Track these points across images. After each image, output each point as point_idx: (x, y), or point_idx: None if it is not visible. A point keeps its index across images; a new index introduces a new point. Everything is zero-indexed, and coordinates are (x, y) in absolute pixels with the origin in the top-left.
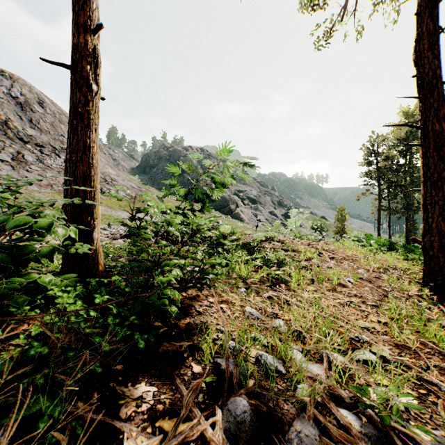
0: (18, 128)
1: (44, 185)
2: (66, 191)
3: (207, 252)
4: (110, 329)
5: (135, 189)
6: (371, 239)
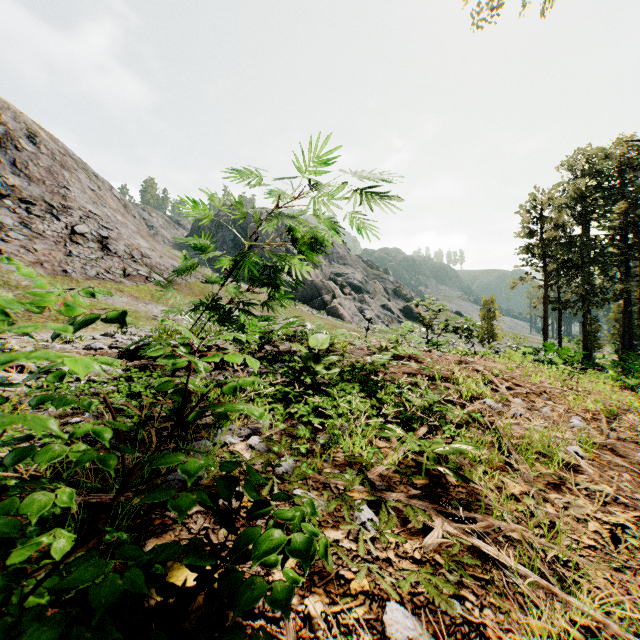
0: None
1: (30, 262)
2: None
3: (281, 389)
4: None
5: None
6: (552, 350)
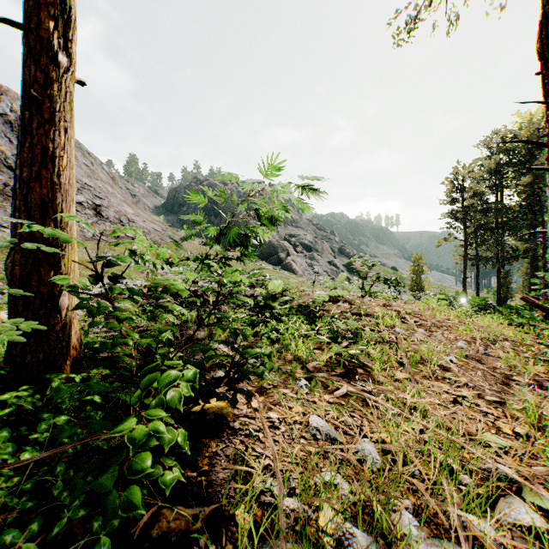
0: (6, 154)
1: None
2: (15, 229)
3: (249, 319)
4: (55, 494)
5: (159, 232)
6: (462, 297)
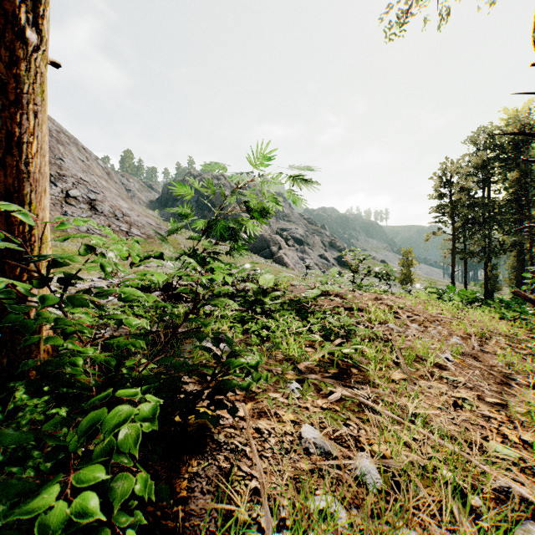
0: None
1: None
2: None
3: (239, 315)
4: None
5: (153, 226)
6: (452, 291)
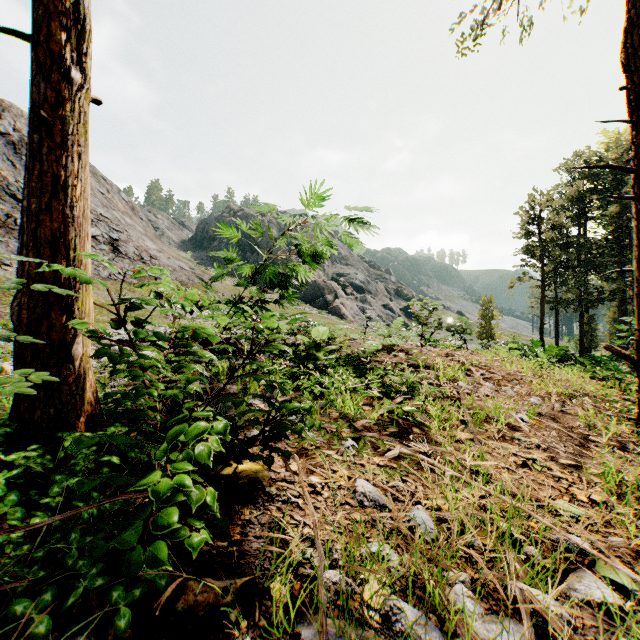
0: (9, 180)
1: None
2: (22, 268)
3: (289, 371)
4: (70, 563)
5: (186, 271)
6: (537, 346)
